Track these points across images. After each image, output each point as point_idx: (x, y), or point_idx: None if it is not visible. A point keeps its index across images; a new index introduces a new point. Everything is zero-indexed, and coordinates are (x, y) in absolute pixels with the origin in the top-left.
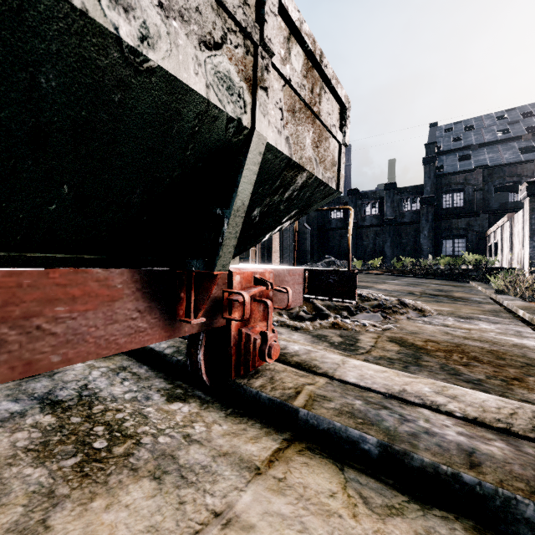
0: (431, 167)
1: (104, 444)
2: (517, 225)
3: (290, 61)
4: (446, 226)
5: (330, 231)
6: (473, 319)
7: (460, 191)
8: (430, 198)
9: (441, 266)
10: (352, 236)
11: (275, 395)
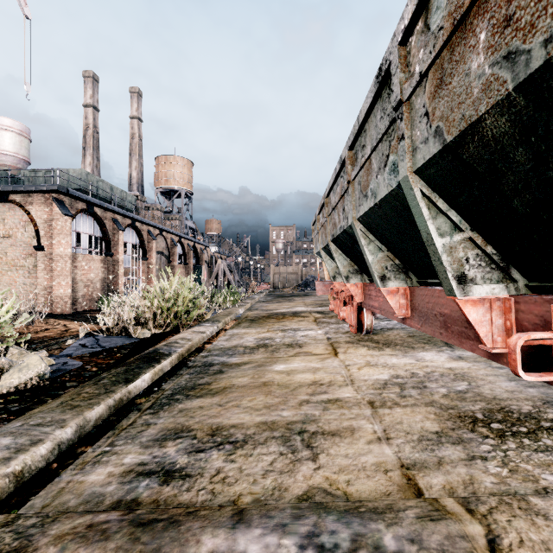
0: None
1: (494, 426)
2: None
3: (431, 35)
4: None
5: None
6: None
7: None
8: None
9: None
10: None
11: (484, 496)
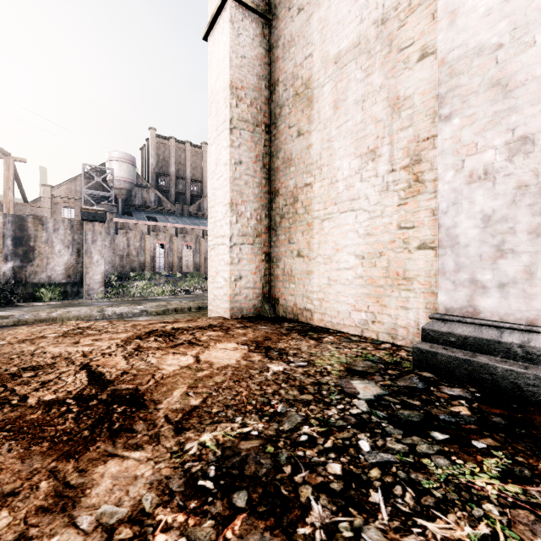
0: None
1: None
2: None
3: None
4: None
5: None
6: None
7: None
8: None
9: None
10: None
11: None
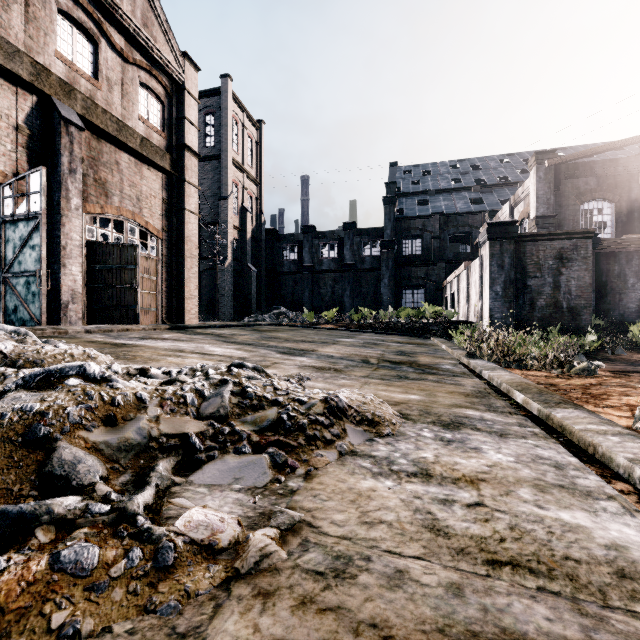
0: (392, 208)
1: None
2: (473, 274)
3: None
4: (406, 274)
5: (282, 275)
6: (465, 428)
7: (419, 238)
8: (390, 242)
9: (402, 319)
10: (308, 282)
11: None
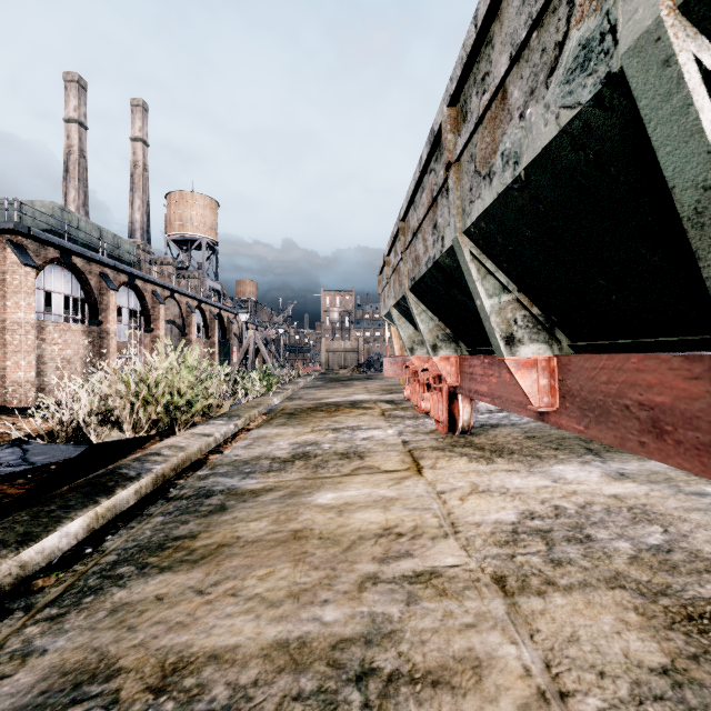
0: None
1: None
2: None
3: None
4: None
5: None
6: None
7: None
8: None
9: None
10: None
11: None
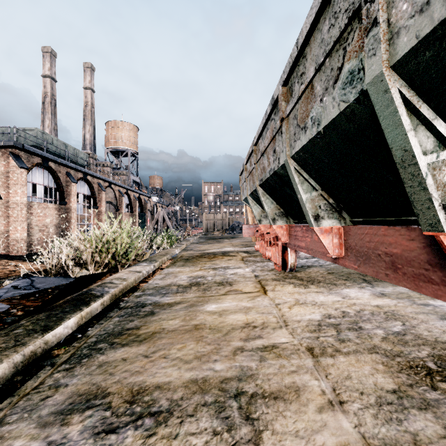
0: None
1: None
2: None
3: None
4: None
5: None
6: None
7: None
8: None
9: None
10: None
11: None
